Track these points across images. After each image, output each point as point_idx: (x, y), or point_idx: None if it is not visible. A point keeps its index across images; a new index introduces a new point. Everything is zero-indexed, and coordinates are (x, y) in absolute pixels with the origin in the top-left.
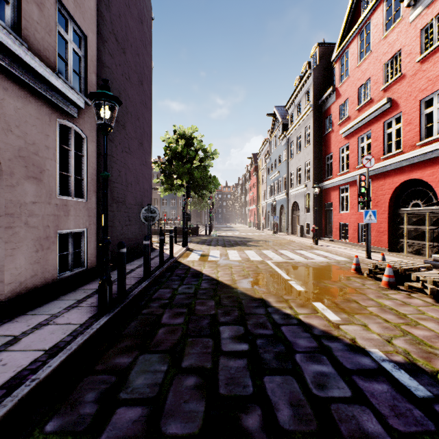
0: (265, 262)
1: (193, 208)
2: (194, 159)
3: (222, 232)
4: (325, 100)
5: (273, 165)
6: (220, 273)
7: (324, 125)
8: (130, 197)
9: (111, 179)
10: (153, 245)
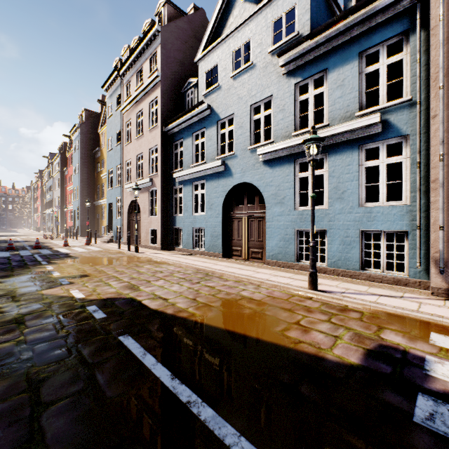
0: (17, 238)
1: None
2: None
3: (2, 233)
4: (66, 170)
5: (49, 189)
6: None
7: (66, 181)
8: None
9: None
10: None
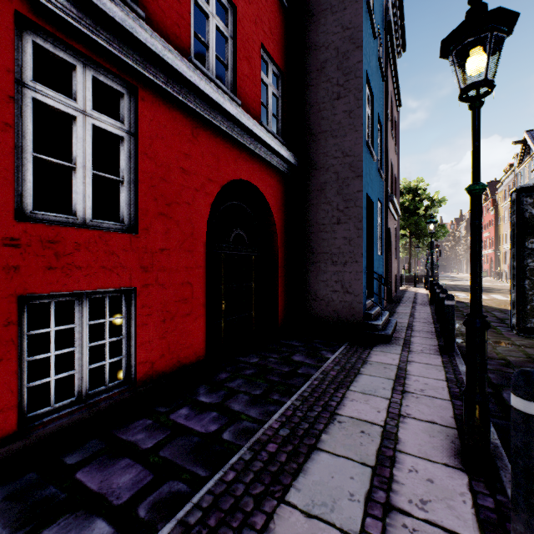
0: None
1: (404, 255)
2: (418, 209)
3: (449, 282)
4: None
5: None
6: None
7: None
8: None
9: None
10: None
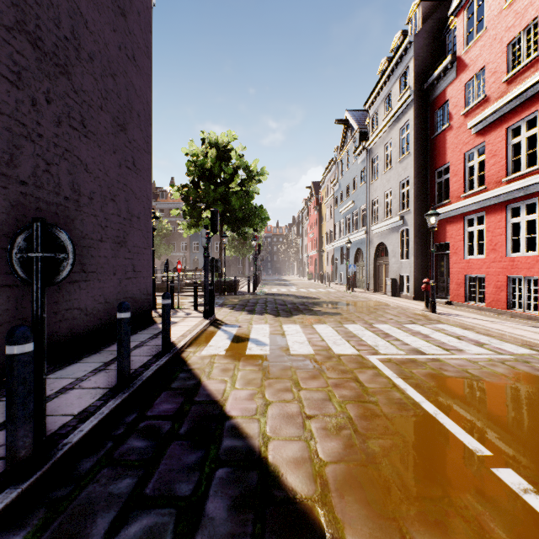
0: (367, 361)
1: (232, 254)
2: (231, 181)
3: (272, 288)
4: (435, 81)
5: (344, 193)
6: (271, 413)
7: (433, 122)
8: (88, 225)
9: (12, 173)
10: (157, 313)
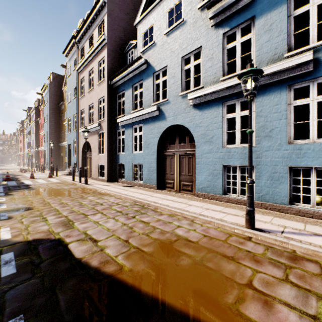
0: None
1: None
2: None
3: None
4: (39, 120)
5: (28, 134)
6: None
7: (39, 128)
8: None
9: None
10: None
